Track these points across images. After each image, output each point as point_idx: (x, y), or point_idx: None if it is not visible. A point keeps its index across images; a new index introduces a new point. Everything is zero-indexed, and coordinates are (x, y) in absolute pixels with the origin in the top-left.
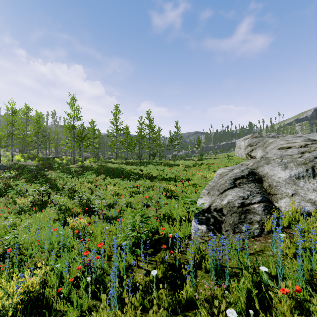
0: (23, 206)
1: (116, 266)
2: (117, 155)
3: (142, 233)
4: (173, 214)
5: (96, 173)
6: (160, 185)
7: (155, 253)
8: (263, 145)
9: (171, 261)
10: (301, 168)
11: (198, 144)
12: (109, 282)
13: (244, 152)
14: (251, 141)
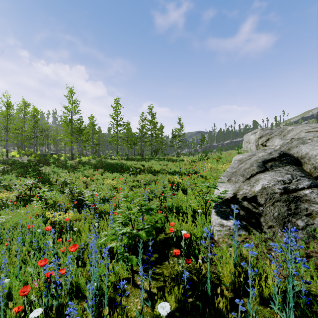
0: (7, 202)
1: (90, 289)
2: (118, 152)
3: (141, 229)
4: (182, 208)
5: (94, 168)
6: (164, 177)
7: (161, 260)
8: (281, 134)
9: (188, 275)
10: None
11: (202, 141)
12: (80, 315)
13: (255, 145)
14: (263, 133)
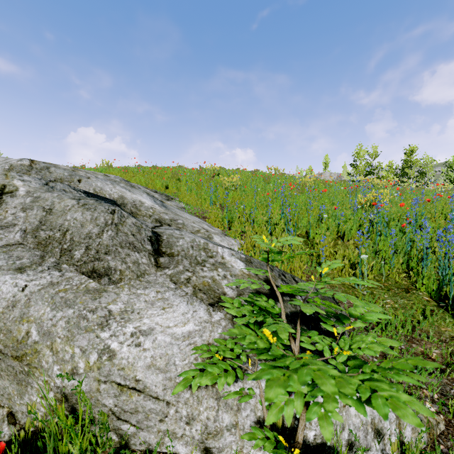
0: None
1: None
2: None
3: None
4: None
5: None
6: None
7: None
8: None
9: None
10: (143, 193)
11: None
12: None
13: None
14: None
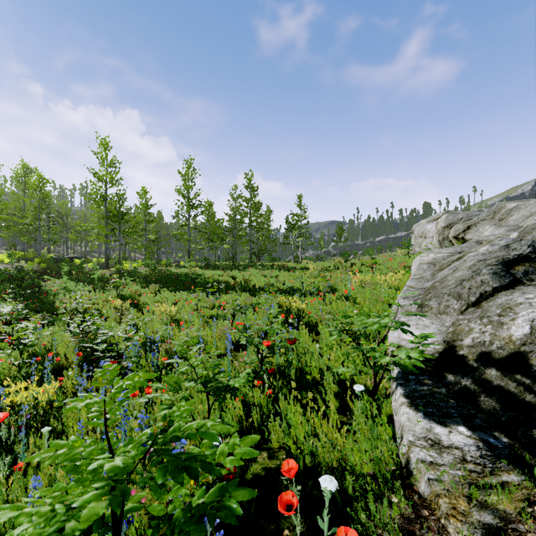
0: None
1: None
2: (191, 254)
3: None
4: (311, 371)
5: (144, 283)
6: (270, 299)
7: None
8: (493, 217)
9: None
10: None
11: (339, 235)
12: None
13: (438, 241)
14: (453, 218)
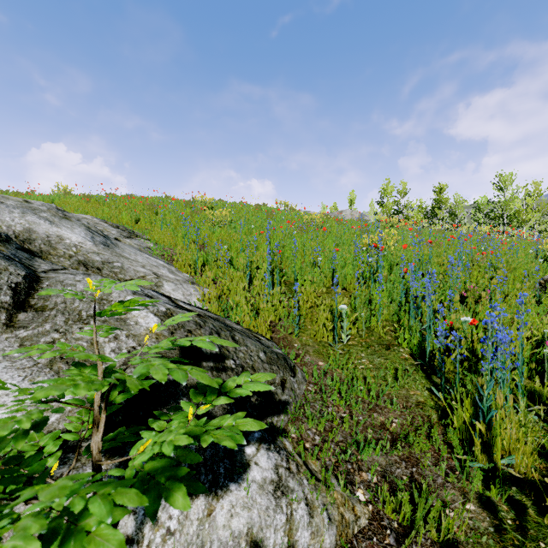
0: None
1: None
2: None
3: None
4: None
5: None
6: None
7: None
8: None
9: None
10: (78, 227)
11: None
12: None
13: None
14: None
